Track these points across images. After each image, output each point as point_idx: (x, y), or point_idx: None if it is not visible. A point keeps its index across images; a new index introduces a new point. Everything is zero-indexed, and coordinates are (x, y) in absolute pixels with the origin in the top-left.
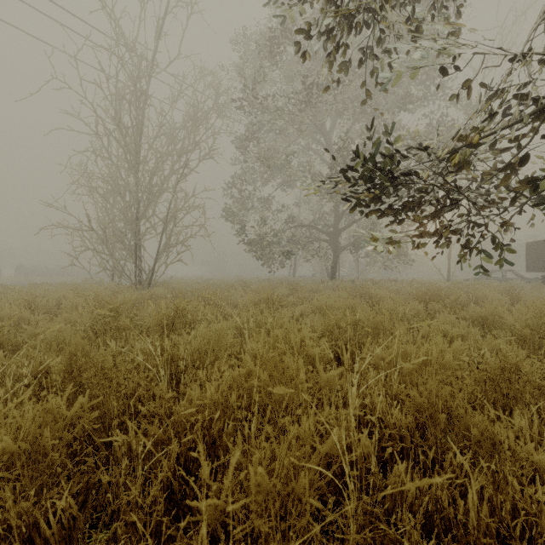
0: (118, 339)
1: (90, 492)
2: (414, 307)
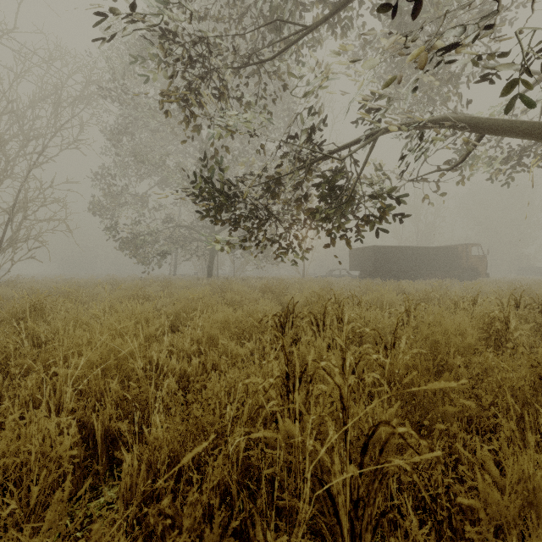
0: None
1: None
2: (254, 297)
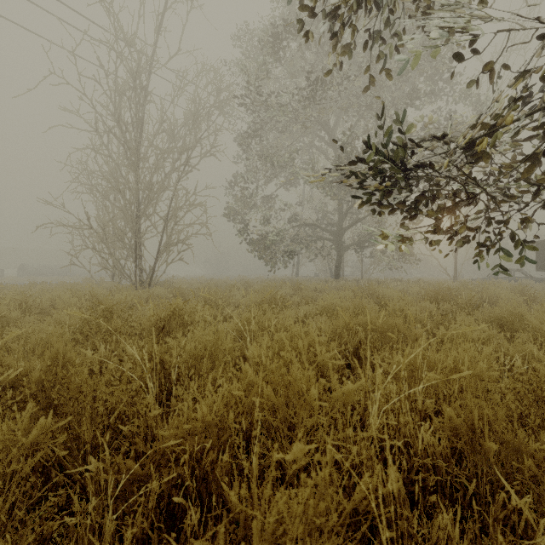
0: (108, 342)
1: (47, 544)
2: (425, 308)
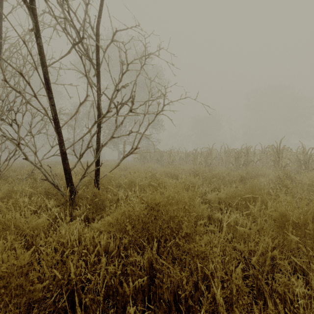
0: None
1: None
2: None
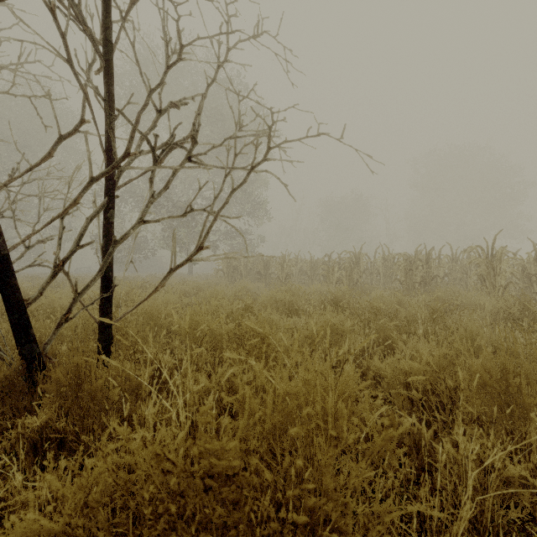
0: None
1: None
2: None
